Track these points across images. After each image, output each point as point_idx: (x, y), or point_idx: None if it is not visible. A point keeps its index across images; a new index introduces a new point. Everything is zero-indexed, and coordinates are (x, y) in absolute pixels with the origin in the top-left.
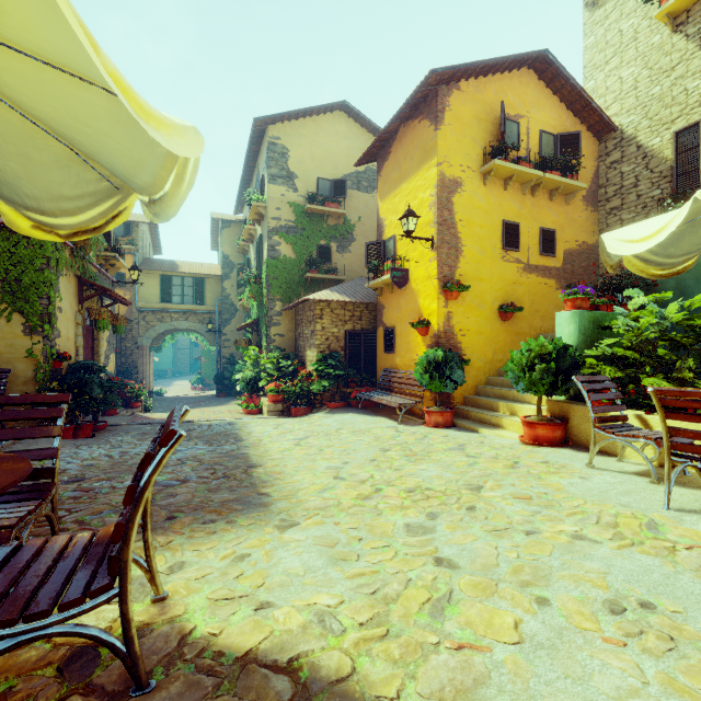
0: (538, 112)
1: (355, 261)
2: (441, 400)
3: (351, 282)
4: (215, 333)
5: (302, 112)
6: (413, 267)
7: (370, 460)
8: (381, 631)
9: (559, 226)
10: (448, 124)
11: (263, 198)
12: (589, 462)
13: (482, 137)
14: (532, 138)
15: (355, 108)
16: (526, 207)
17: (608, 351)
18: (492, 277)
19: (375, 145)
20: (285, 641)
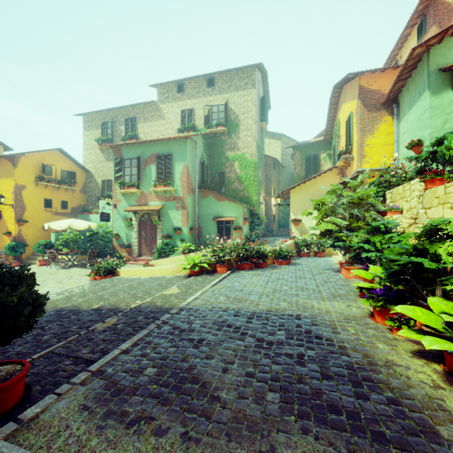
0: (61, 163)
1: None
2: (17, 258)
3: None
4: None
5: None
6: (5, 212)
7: None
8: None
9: (70, 199)
10: (20, 167)
11: None
12: (47, 266)
13: (36, 171)
14: (58, 172)
15: None
16: (55, 194)
17: (59, 243)
18: (40, 217)
19: None
20: None
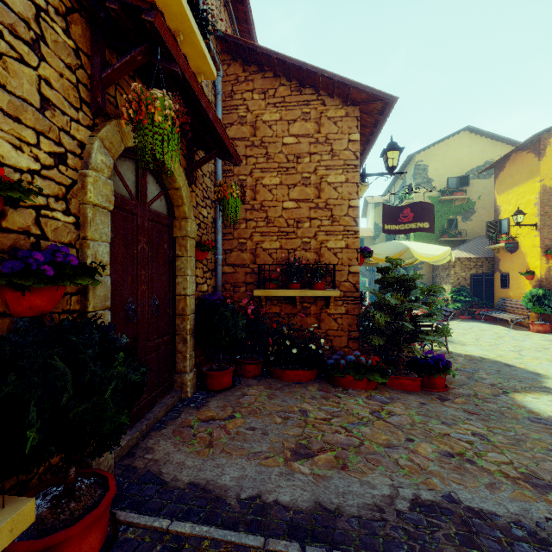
0: None
1: (475, 225)
2: (543, 318)
3: (472, 241)
4: (369, 271)
5: (437, 141)
6: (522, 239)
7: (492, 339)
8: (500, 357)
9: None
10: (549, 155)
11: (411, 197)
12: None
13: None
14: None
15: (476, 128)
16: None
17: None
18: None
19: (493, 165)
20: (475, 355)
